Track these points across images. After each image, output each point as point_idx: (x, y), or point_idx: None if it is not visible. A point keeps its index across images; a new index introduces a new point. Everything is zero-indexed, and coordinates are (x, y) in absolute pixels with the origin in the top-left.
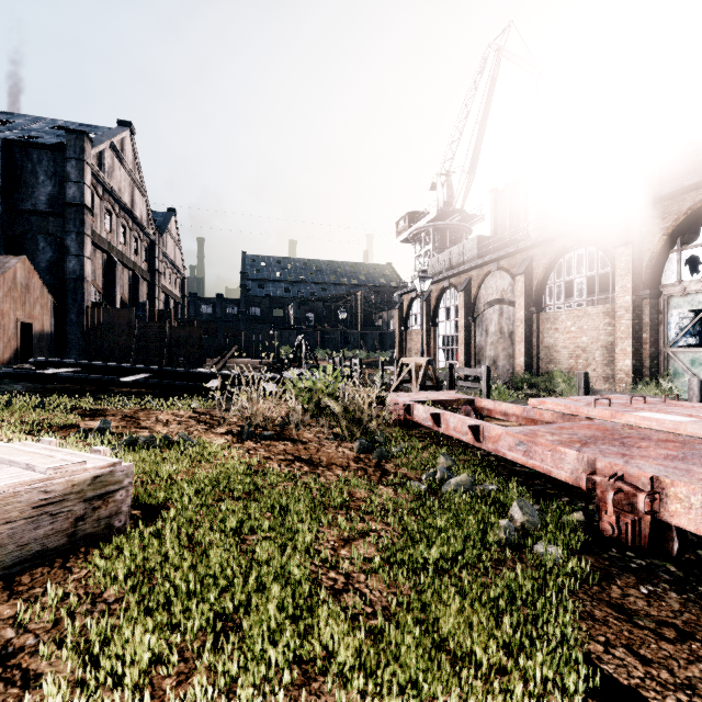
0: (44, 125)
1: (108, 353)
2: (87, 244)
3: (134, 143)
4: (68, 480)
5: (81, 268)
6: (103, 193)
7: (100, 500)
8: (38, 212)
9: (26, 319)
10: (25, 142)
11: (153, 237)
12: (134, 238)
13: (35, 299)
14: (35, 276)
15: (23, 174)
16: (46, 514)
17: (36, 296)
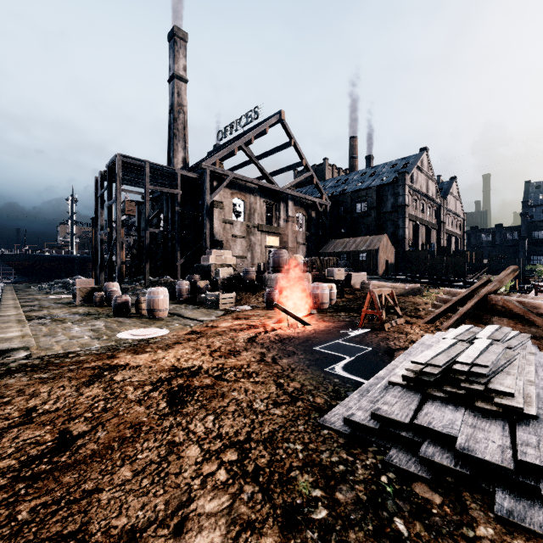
0: (387, 167)
1: (415, 272)
2: (406, 221)
3: (428, 156)
4: (415, 286)
5: (404, 233)
6: (412, 193)
7: (419, 290)
8: (388, 212)
9: (386, 258)
10: (383, 184)
11: (439, 203)
12: (428, 207)
13: (389, 250)
14: (389, 241)
15: (382, 198)
16: (413, 290)
17: (389, 249)
